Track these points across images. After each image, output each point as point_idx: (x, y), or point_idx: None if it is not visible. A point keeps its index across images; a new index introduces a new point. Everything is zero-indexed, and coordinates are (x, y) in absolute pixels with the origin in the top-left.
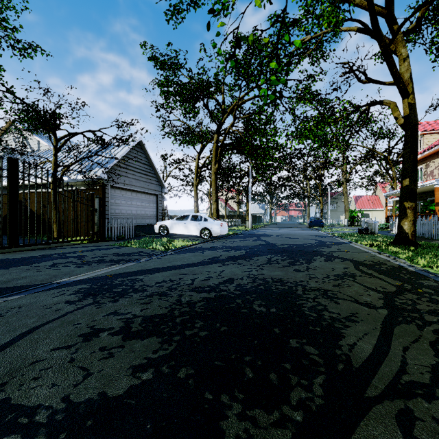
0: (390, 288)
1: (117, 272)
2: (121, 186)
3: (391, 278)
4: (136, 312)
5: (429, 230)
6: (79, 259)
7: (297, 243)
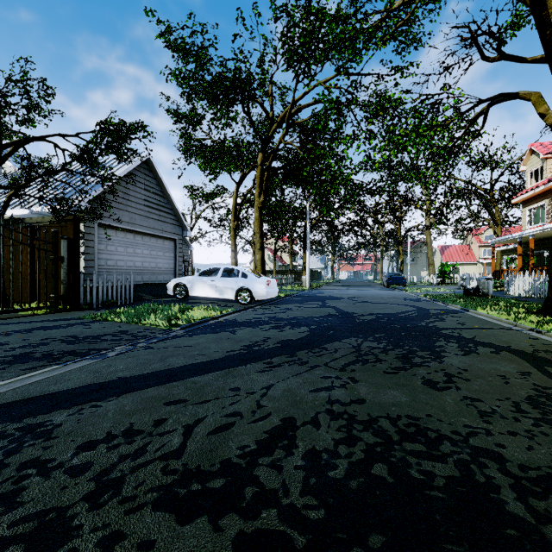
0: None
1: (21, 395)
2: (117, 225)
3: None
4: None
5: None
6: None
7: (385, 311)
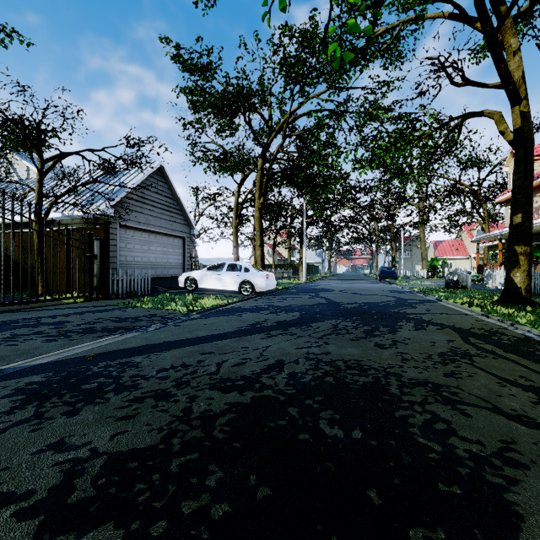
0: (538, 379)
1: (105, 350)
2: (135, 226)
3: (527, 359)
4: (99, 442)
5: (539, 283)
6: (57, 328)
7: (368, 301)
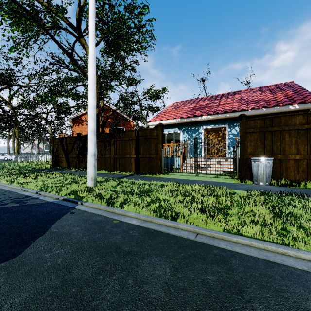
0: None
1: None
2: None
3: None
4: None
5: None
6: None
7: None
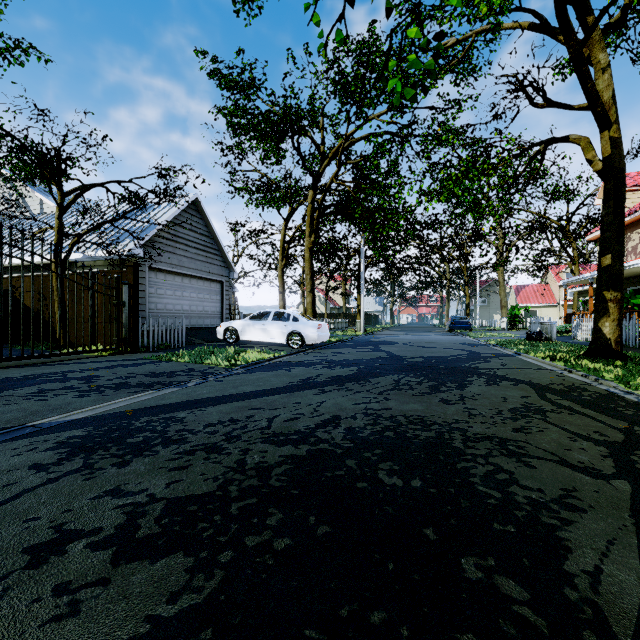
0: (613, 434)
1: (144, 405)
2: (166, 268)
3: (606, 414)
4: (156, 489)
5: (635, 334)
6: (86, 382)
7: (436, 354)
